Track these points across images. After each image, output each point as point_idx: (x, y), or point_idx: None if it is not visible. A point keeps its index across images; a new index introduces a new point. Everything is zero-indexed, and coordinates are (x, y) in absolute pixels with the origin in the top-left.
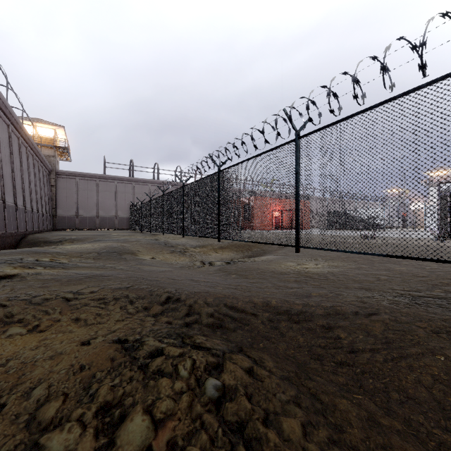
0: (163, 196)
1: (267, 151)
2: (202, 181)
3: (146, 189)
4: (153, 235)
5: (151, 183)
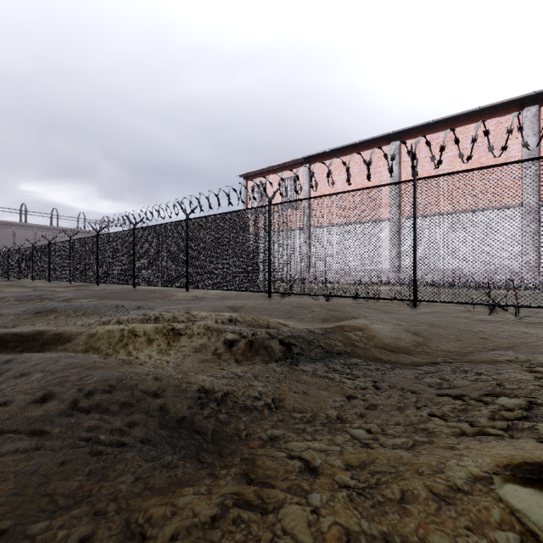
0: (20, 250)
1: (64, 241)
2: (43, 246)
3: (10, 232)
4: (12, 280)
5: (16, 226)
